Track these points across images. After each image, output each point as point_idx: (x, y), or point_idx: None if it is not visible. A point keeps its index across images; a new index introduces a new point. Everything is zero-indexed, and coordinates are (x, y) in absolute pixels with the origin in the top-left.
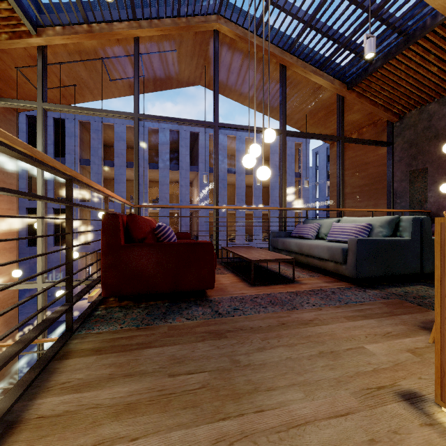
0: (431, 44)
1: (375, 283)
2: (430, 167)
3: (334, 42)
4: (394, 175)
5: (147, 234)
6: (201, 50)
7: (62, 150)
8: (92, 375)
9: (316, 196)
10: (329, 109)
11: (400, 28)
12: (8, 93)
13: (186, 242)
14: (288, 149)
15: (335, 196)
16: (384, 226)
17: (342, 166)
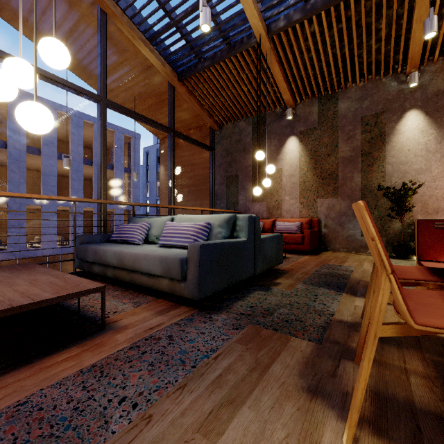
0: (245, 64)
1: (218, 299)
2: (240, 175)
3: (166, 14)
4: (215, 179)
5: None
6: None
7: None
8: None
9: (147, 195)
10: (160, 97)
11: (225, 32)
12: None
13: None
14: (116, 140)
15: (166, 194)
16: (223, 226)
17: (173, 161)
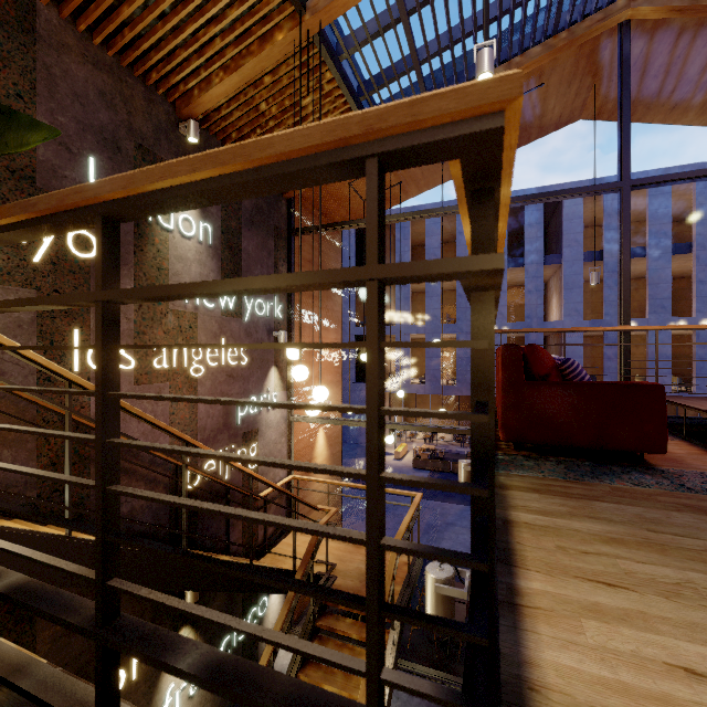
0: None
1: None
2: None
3: None
4: None
5: (550, 370)
6: (588, 64)
7: (361, 261)
8: (548, 507)
9: None
10: None
11: None
12: (337, 213)
13: (616, 383)
14: None
15: None
16: None
17: None
